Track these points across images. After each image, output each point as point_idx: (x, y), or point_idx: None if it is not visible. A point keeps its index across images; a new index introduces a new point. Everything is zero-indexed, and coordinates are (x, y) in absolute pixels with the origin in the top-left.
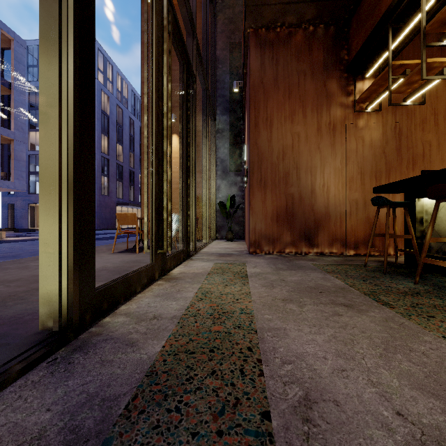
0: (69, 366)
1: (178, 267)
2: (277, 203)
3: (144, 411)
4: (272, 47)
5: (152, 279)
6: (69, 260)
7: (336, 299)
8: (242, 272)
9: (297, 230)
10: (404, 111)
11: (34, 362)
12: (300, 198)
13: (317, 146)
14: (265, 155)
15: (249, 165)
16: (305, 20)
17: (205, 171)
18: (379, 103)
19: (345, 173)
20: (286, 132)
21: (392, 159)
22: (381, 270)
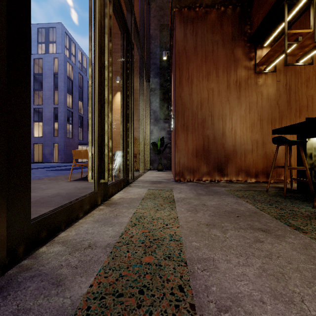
0: None
1: (119, 193)
2: (196, 143)
3: None
4: (192, 23)
5: (95, 204)
6: None
7: (253, 223)
8: (170, 197)
9: (212, 163)
10: (293, 72)
11: None
12: (214, 139)
13: (227, 99)
14: (187, 106)
15: (175, 113)
16: (218, 2)
17: (141, 119)
18: (274, 66)
19: (248, 120)
20: (203, 87)
21: (284, 109)
22: (280, 195)
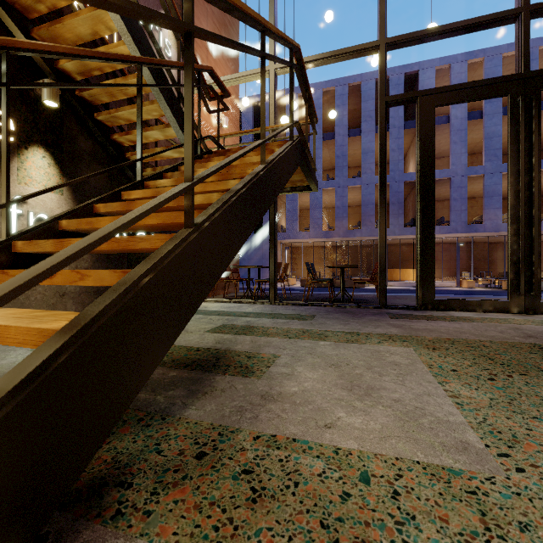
0: (407, 311)
1: None
2: None
3: (397, 314)
4: None
5: (505, 311)
6: (418, 284)
7: None
8: None
9: None
10: None
11: (404, 308)
12: None
13: None
14: None
15: None
16: None
17: None
18: None
19: None
20: None
21: None
22: None
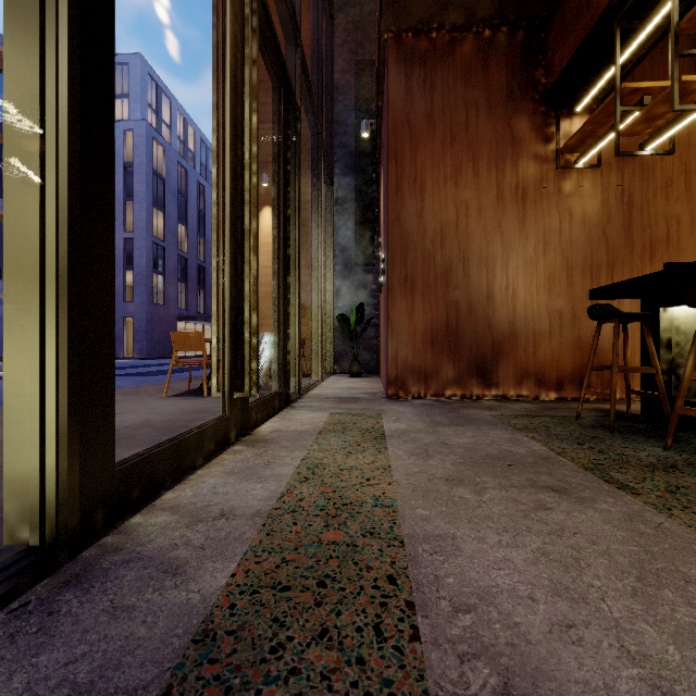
0: (48, 621)
1: (270, 420)
2: (431, 316)
3: None
4: (423, 63)
5: (225, 442)
6: (59, 416)
7: (538, 478)
8: (376, 430)
9: (465, 359)
10: (637, 167)
11: None
12: (470, 308)
13: (497, 224)
14: (413, 238)
15: (387, 254)
16: (478, 19)
17: (315, 265)
18: (597, 154)
19: (543, 268)
20: (447, 200)
21: (618, 245)
22: (605, 426)
